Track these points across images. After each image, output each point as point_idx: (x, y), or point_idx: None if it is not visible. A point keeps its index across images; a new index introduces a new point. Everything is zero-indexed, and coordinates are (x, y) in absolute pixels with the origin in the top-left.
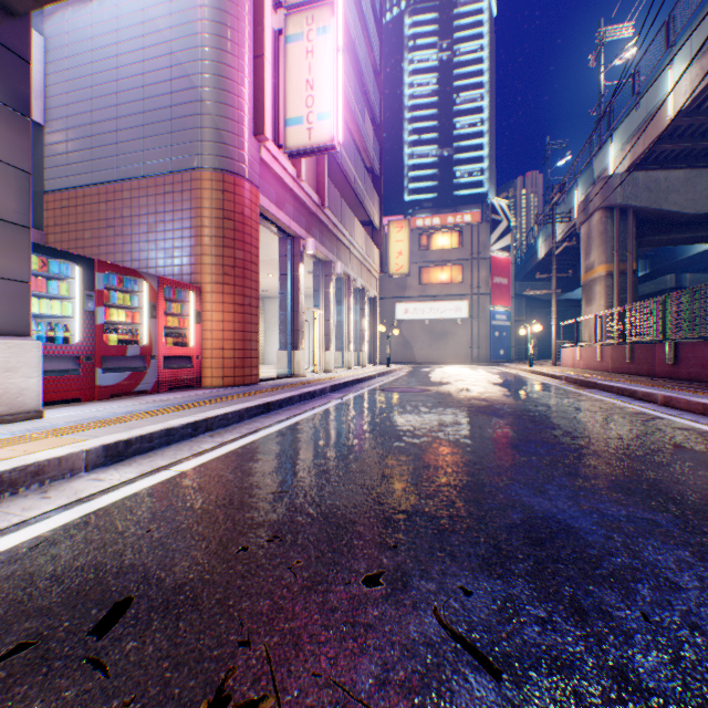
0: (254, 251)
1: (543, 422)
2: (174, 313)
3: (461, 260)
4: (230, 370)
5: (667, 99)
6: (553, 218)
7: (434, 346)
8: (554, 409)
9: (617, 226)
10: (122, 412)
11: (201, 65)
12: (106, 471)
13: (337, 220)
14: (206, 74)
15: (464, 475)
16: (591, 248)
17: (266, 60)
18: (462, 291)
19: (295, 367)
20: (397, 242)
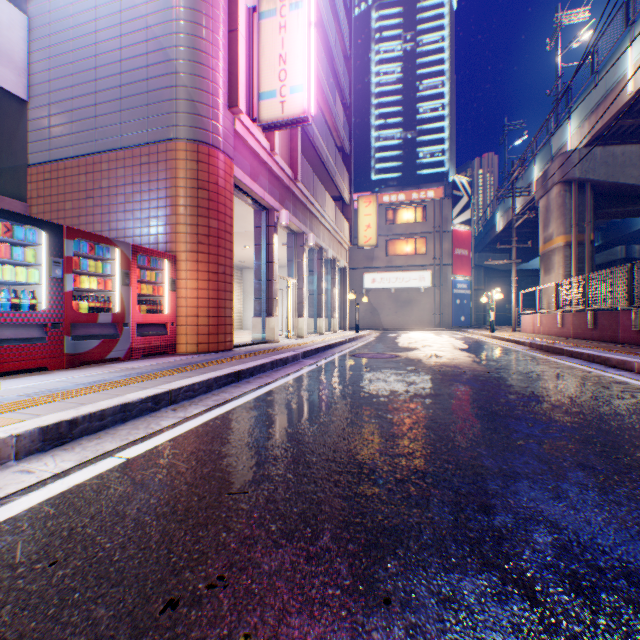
0: (229, 221)
1: (525, 393)
2: (148, 281)
3: (425, 233)
4: (204, 336)
5: (627, 74)
6: (513, 192)
7: (399, 313)
8: (531, 378)
9: (576, 199)
10: (84, 382)
11: (176, 38)
12: (41, 459)
13: (310, 194)
14: (180, 47)
15: (457, 466)
16: (549, 220)
17: (239, 34)
18: (426, 262)
19: (269, 333)
20: (366, 216)
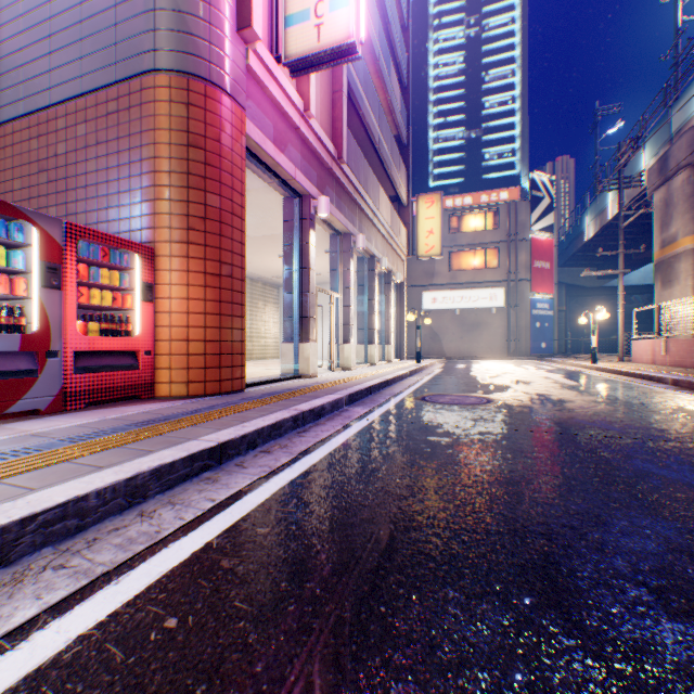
0: (238, 199)
1: None
2: (103, 285)
3: (497, 243)
4: (198, 371)
5: None
6: (620, 182)
7: (465, 339)
8: None
9: None
10: None
11: None
12: None
13: (359, 183)
14: None
15: None
16: (672, 216)
17: None
18: (498, 277)
19: (304, 365)
20: (427, 220)
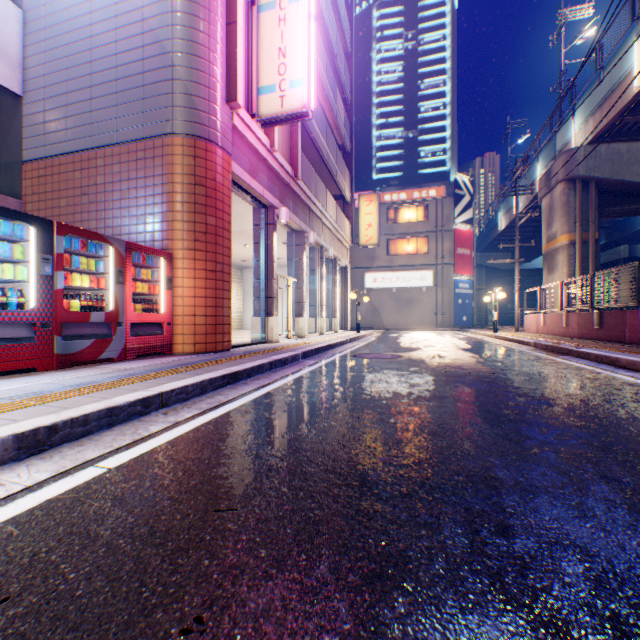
0: (227, 218)
1: (534, 395)
2: (143, 279)
3: (427, 232)
4: (202, 336)
5: (633, 70)
6: (516, 190)
7: (401, 313)
8: (539, 379)
9: (580, 197)
10: (72, 384)
11: (173, 30)
12: (14, 469)
13: (310, 192)
14: (177, 39)
15: (468, 478)
16: (553, 218)
17: (238, 26)
18: (428, 261)
19: (269, 333)
20: (367, 215)
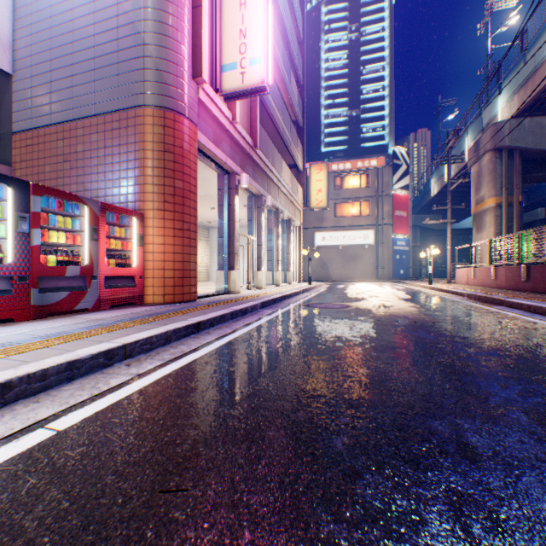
0: (193, 182)
1: (482, 346)
2: (117, 236)
3: (369, 197)
4: (170, 288)
5: None
6: (448, 159)
7: (346, 267)
8: (481, 329)
9: (506, 164)
10: (43, 335)
11: (144, 12)
12: None
13: (268, 160)
14: (148, 20)
15: (440, 447)
16: (481, 184)
17: (203, 9)
18: (369, 222)
19: (231, 285)
20: (317, 182)
